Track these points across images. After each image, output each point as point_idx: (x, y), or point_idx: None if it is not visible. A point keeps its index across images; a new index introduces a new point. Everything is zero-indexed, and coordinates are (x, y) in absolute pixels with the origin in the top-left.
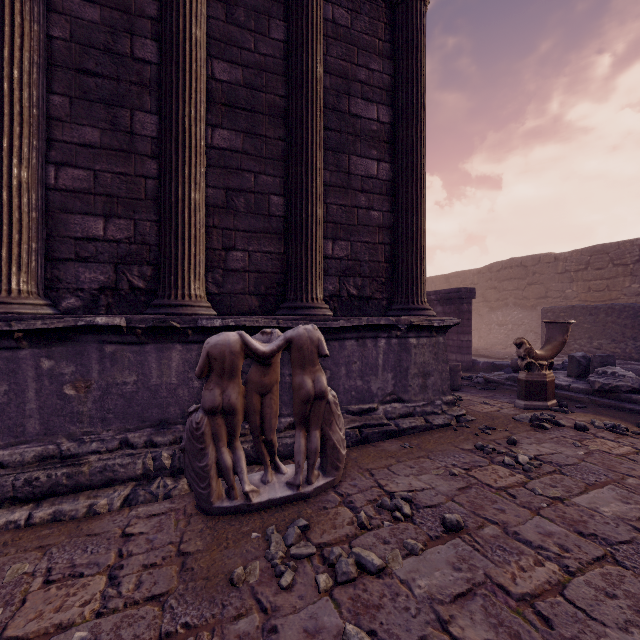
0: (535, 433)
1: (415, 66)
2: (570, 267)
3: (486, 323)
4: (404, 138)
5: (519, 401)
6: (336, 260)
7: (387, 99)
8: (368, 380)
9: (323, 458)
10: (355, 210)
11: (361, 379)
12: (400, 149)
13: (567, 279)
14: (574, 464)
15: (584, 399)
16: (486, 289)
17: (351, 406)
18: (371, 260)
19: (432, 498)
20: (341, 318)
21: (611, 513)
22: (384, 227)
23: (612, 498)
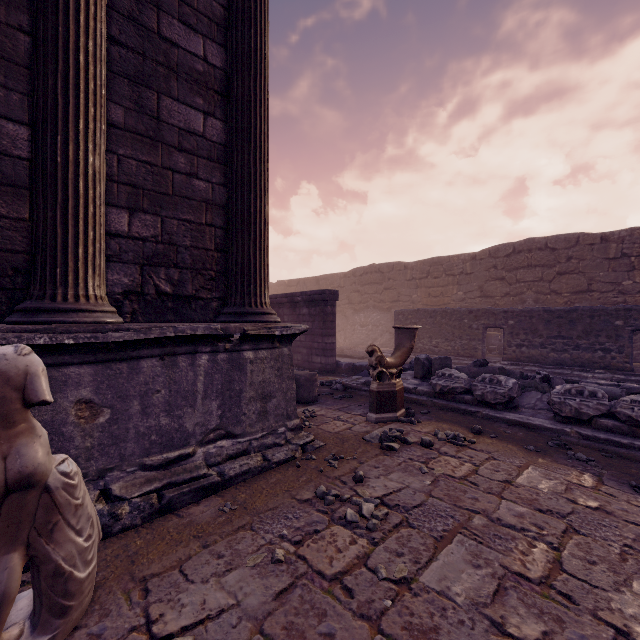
0: (384, 458)
1: (253, 1)
2: (416, 275)
3: (351, 324)
4: (239, 90)
5: (371, 414)
6: (136, 241)
7: (219, 36)
8: (180, 415)
9: (35, 597)
10: (169, 173)
11: (168, 415)
12: (234, 104)
13: (414, 285)
14: (422, 504)
15: (428, 402)
16: (351, 292)
17: (150, 457)
18: (195, 246)
19: (229, 635)
20: (129, 327)
21: (464, 596)
22: (214, 204)
23: (463, 561)
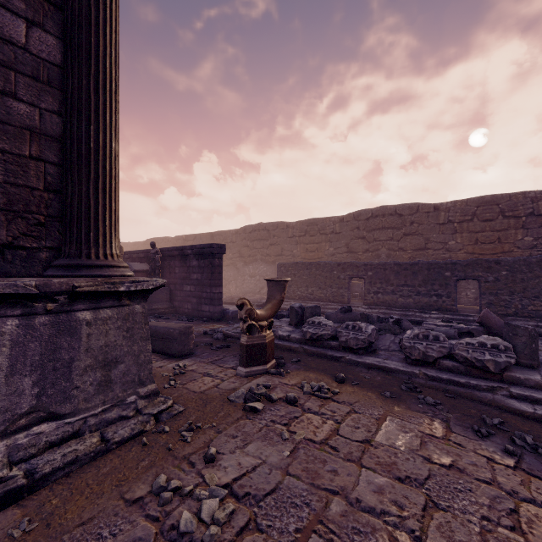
0: (245, 423)
1: None
2: (296, 233)
3: (241, 275)
4: (76, 1)
5: (241, 368)
6: None
7: None
8: None
9: None
10: None
11: None
12: (69, 16)
13: (294, 242)
14: (276, 488)
15: (299, 349)
16: (242, 247)
17: None
18: (11, 182)
19: None
20: None
21: None
22: (44, 134)
23: None
